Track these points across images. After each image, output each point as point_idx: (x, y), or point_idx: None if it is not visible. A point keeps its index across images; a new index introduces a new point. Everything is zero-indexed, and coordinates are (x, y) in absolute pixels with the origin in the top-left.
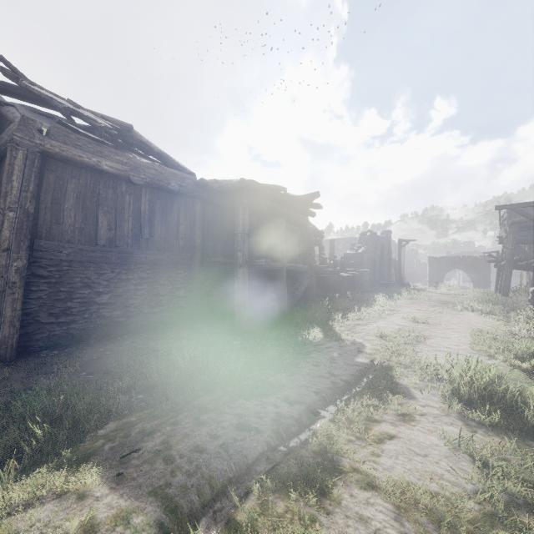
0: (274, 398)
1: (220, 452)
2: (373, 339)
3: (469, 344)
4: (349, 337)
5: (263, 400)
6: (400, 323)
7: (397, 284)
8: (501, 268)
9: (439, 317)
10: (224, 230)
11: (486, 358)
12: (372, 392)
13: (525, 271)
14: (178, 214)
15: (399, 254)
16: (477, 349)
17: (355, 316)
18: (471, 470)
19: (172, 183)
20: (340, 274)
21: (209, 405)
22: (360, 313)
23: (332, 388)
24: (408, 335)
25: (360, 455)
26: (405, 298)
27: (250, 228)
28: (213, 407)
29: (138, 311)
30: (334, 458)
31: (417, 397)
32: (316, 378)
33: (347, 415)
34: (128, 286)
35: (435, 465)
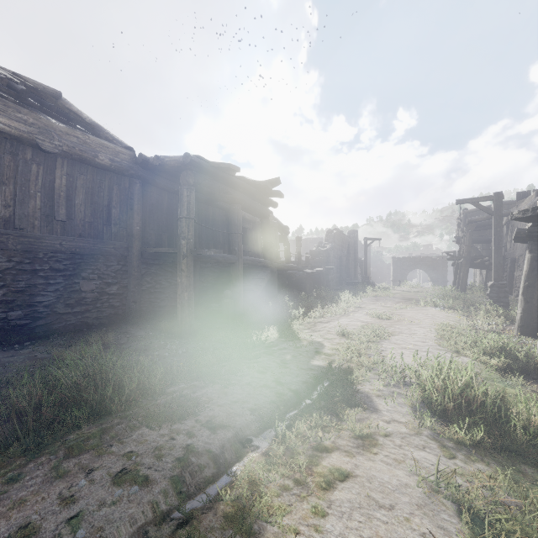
0: (192, 422)
1: (61, 535)
2: (334, 337)
3: (435, 339)
4: (307, 336)
5: (174, 427)
6: (364, 319)
7: (363, 283)
8: (459, 266)
9: (403, 313)
10: (172, 218)
11: (454, 355)
12: (326, 405)
13: (478, 270)
14: (109, 195)
15: (364, 253)
16: (444, 345)
17: (317, 314)
18: (459, 536)
19: (100, 155)
20: (305, 270)
21: (87, 442)
22: (324, 310)
23: (276, 402)
24: (372, 331)
25: (294, 518)
26: (370, 295)
27: (205, 217)
28: (92, 444)
29: (50, 311)
30: (253, 527)
31: (381, 409)
32: (258, 389)
33: (288, 444)
34: (33, 279)
35: (405, 528)
